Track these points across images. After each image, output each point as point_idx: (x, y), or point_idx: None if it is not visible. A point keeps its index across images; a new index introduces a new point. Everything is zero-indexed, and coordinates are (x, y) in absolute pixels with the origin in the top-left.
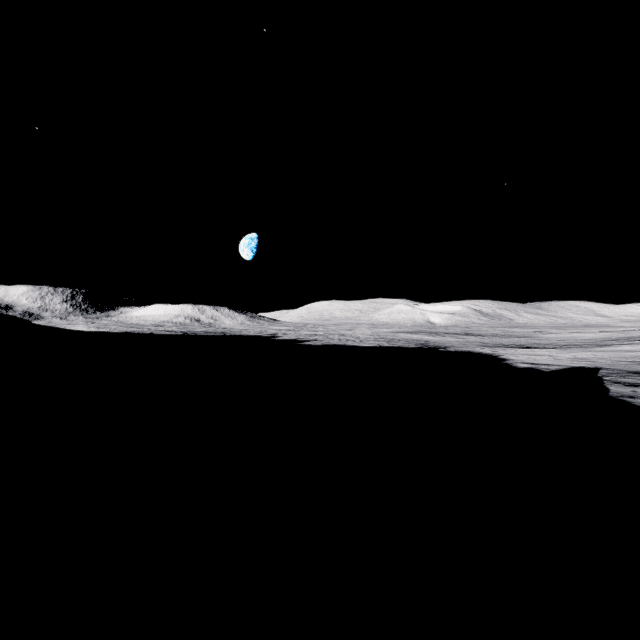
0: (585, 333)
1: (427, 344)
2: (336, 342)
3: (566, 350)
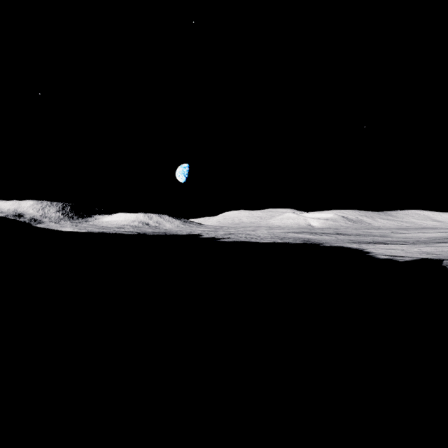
0: (426, 233)
1: (309, 241)
2: (243, 239)
3: (414, 245)
